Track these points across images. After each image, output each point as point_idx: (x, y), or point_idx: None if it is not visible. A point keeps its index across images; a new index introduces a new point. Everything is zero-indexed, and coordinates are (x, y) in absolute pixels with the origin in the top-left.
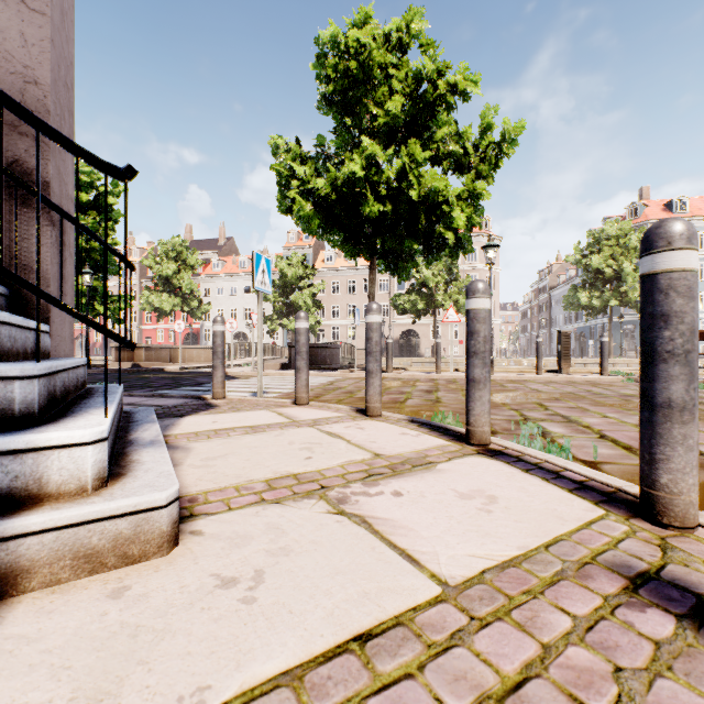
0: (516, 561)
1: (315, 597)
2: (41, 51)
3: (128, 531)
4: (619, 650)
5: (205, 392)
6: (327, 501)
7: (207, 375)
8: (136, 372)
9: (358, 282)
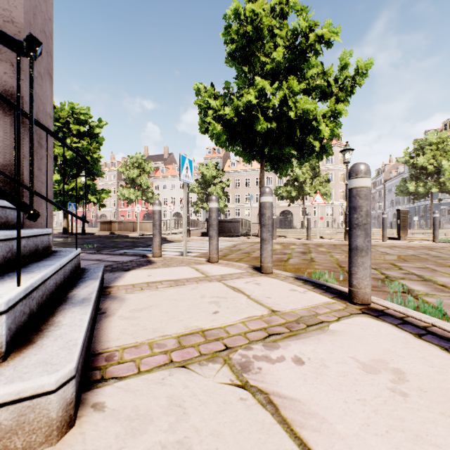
0: None
1: None
2: None
3: (9, 422)
4: None
5: (150, 251)
6: (230, 366)
7: None
8: (112, 237)
9: (251, 179)
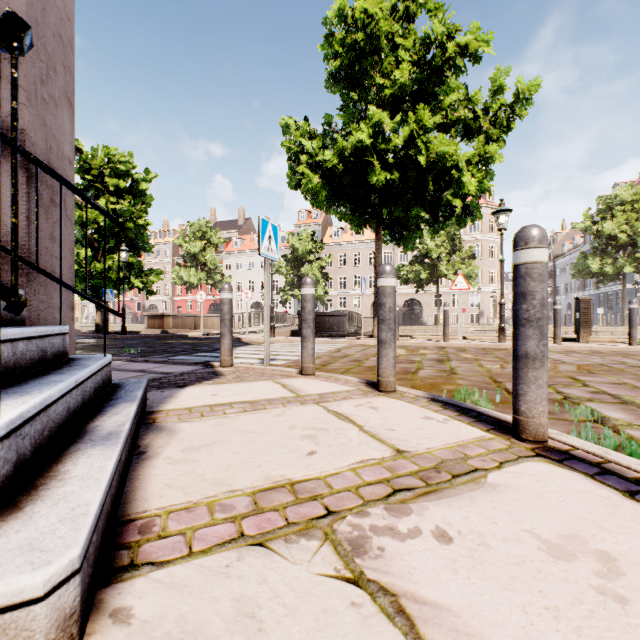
0: None
1: None
2: None
3: None
4: None
5: (217, 358)
6: (335, 545)
7: None
8: (164, 338)
9: (363, 254)
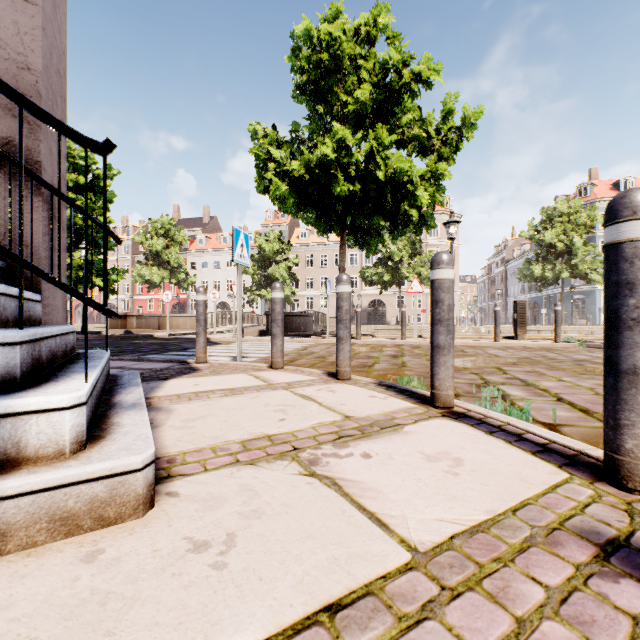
0: (484, 526)
1: (285, 563)
2: (33, 39)
3: (103, 494)
4: (596, 626)
5: (189, 356)
6: (299, 462)
7: (192, 341)
8: (128, 338)
9: (329, 256)
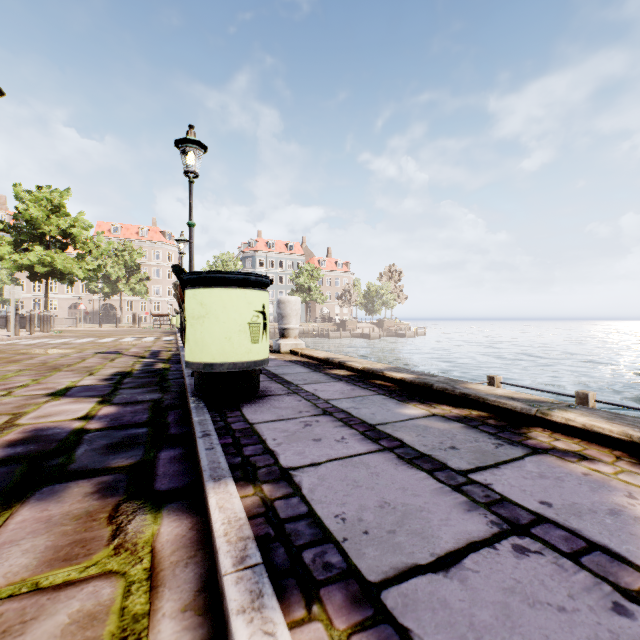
0: None
1: None
2: None
3: None
4: None
5: None
6: None
7: None
8: None
9: None
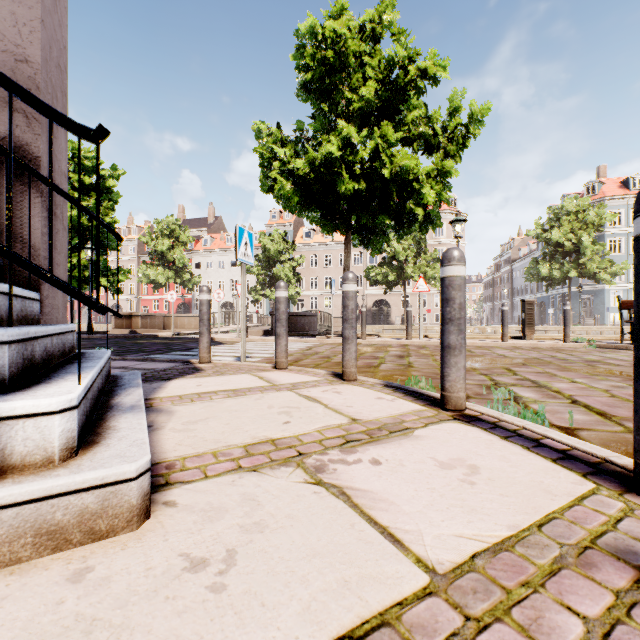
0: (508, 544)
1: (290, 586)
2: (31, 30)
3: (94, 506)
4: None
5: (193, 356)
6: (304, 469)
7: (196, 341)
8: (133, 338)
9: (334, 256)
